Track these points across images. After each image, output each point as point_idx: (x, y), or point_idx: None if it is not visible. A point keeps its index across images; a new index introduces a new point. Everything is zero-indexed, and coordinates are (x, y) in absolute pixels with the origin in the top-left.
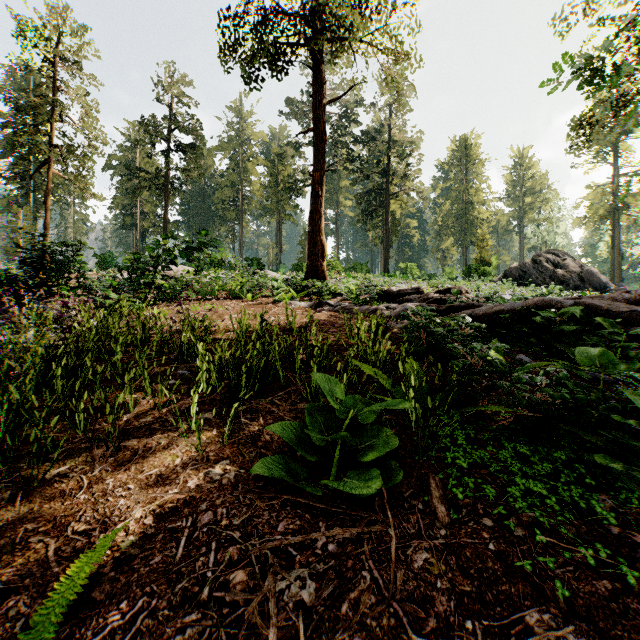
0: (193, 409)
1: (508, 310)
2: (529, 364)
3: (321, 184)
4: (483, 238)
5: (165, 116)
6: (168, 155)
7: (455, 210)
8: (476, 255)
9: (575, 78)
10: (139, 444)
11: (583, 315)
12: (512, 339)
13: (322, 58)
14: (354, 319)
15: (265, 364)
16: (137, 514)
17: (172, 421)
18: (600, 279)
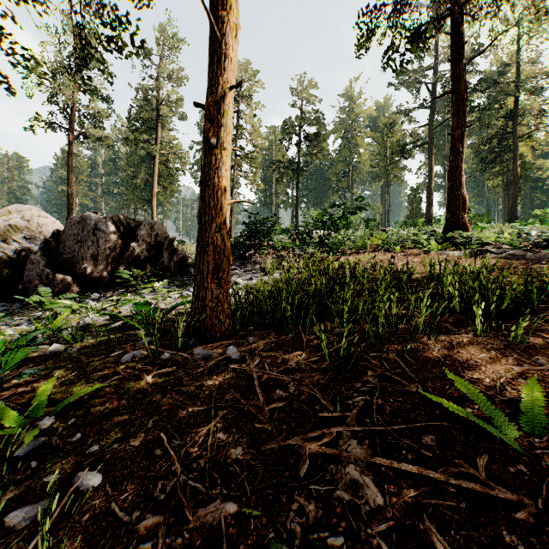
0: (477, 320)
1: None
2: None
3: (462, 140)
4: None
5: (296, 116)
6: (299, 146)
7: None
8: None
9: None
10: (445, 339)
11: None
12: None
13: (462, 21)
14: (532, 264)
15: (498, 295)
16: (508, 375)
17: (453, 328)
18: None
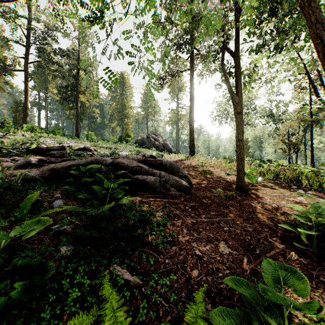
0: None
1: (77, 164)
2: (45, 211)
3: None
4: (127, 123)
5: None
6: None
7: (118, 108)
8: (124, 131)
9: (78, 4)
10: None
11: (107, 169)
12: (78, 184)
13: None
14: None
15: None
16: None
17: None
18: (170, 147)
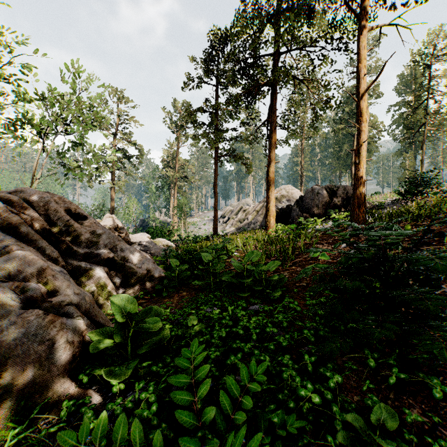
0: None
1: None
2: None
3: None
4: None
5: None
6: None
7: None
8: None
9: None
10: None
11: None
12: None
13: None
14: None
15: None
16: (436, 227)
17: None
18: None
